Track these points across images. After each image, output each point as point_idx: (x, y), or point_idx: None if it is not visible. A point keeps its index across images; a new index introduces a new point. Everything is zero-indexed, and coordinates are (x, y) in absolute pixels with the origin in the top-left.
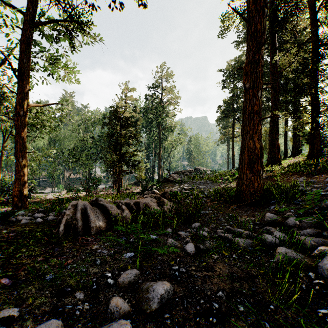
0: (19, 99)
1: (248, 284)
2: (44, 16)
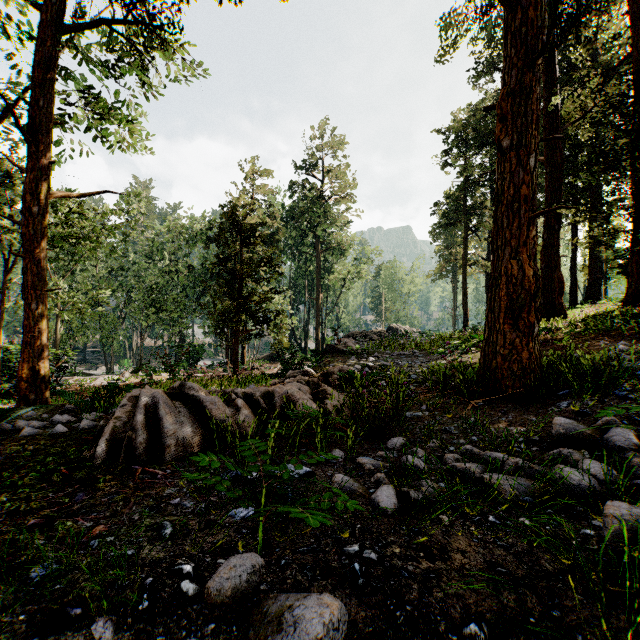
0: (30, 181)
1: (538, 598)
2: (82, 13)
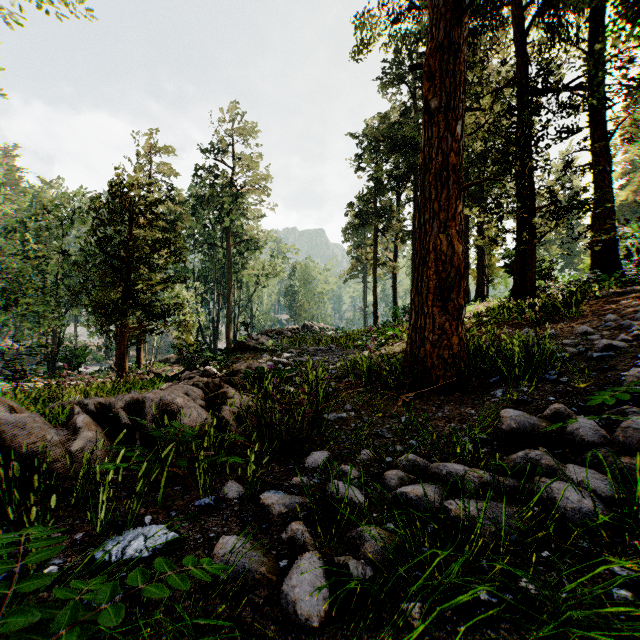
0: None
1: None
2: None
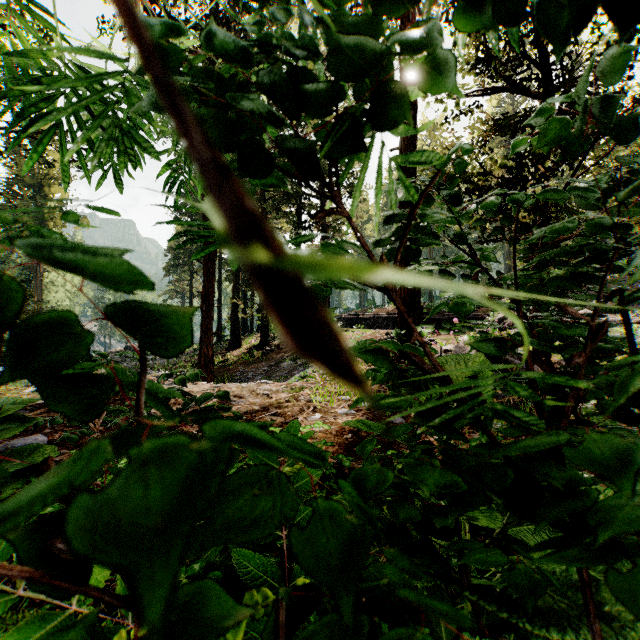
0: None
1: None
2: None
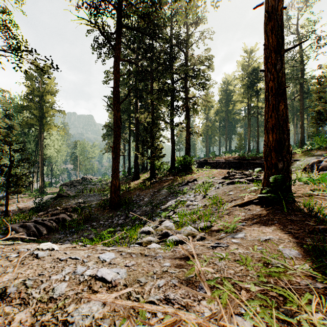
0: None
1: None
2: None
